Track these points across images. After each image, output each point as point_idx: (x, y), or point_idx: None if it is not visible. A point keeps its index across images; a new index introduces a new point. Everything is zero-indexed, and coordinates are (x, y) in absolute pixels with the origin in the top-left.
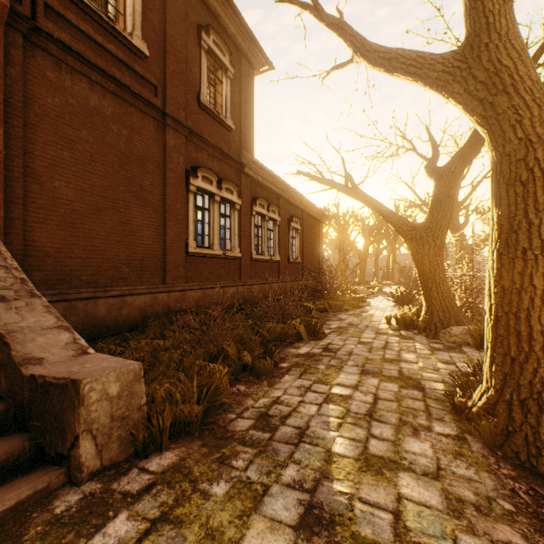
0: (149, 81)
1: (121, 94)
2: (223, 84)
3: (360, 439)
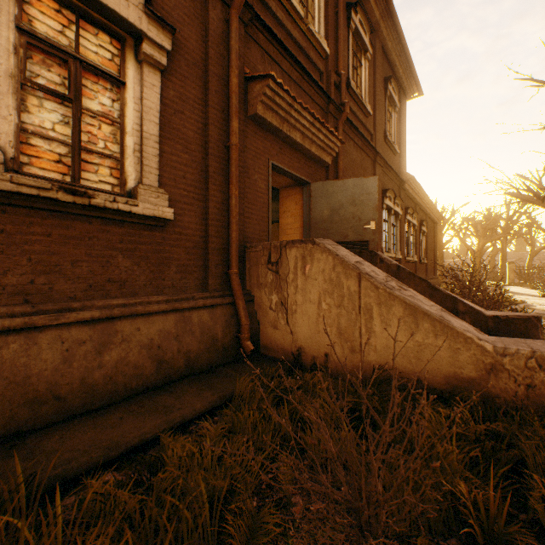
0: (370, 132)
1: (361, 147)
2: (392, 118)
3: None
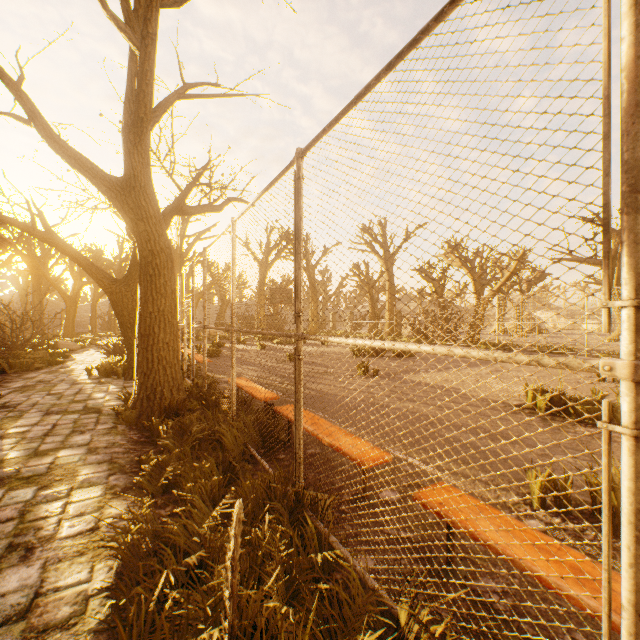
0: None
1: None
2: None
3: (34, 447)
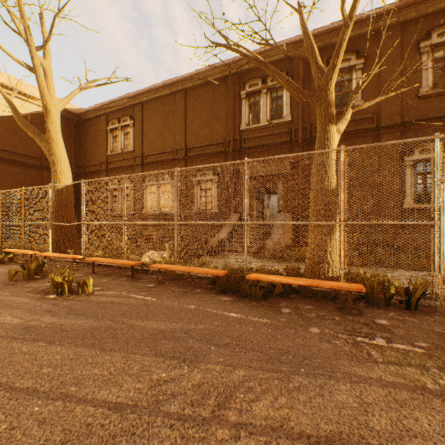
0: (366, 118)
1: (347, 137)
2: None
3: None
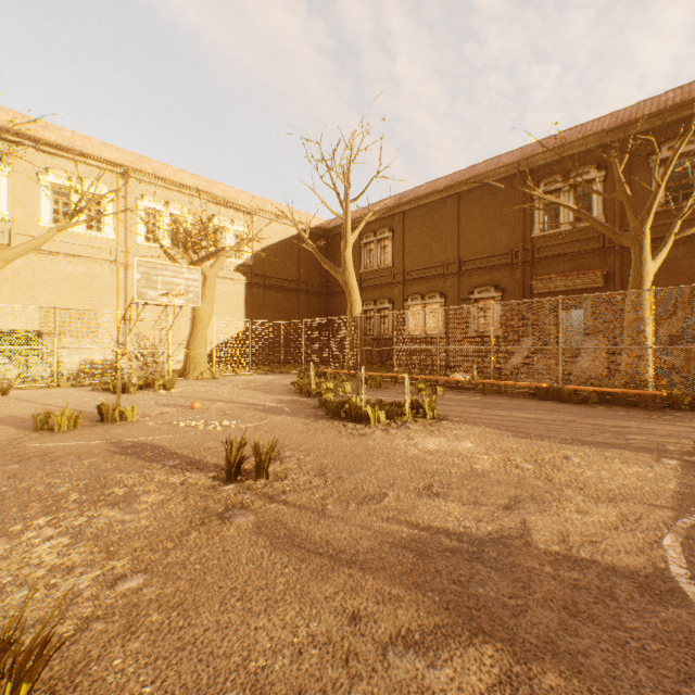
0: None
1: (688, 240)
2: None
3: None
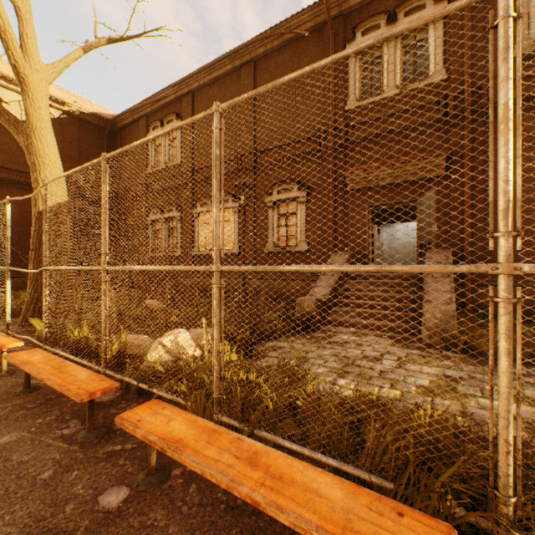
0: None
1: None
2: None
3: None
